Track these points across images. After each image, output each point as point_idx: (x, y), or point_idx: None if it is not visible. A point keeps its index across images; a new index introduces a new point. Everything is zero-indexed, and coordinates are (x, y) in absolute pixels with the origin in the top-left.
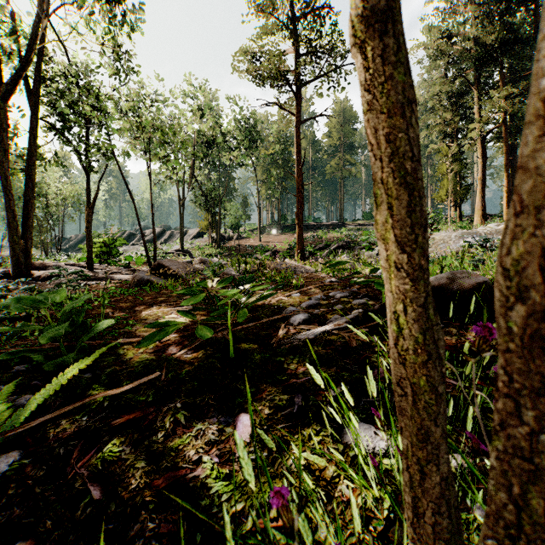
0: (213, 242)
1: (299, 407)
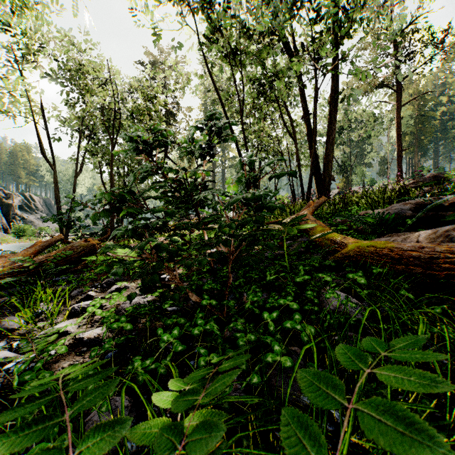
0: None
1: None
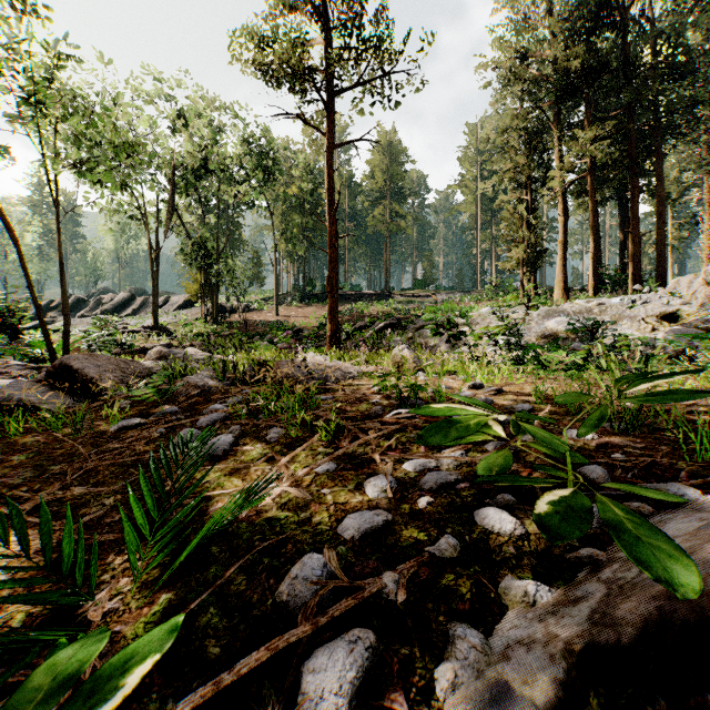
0: (208, 315)
1: None
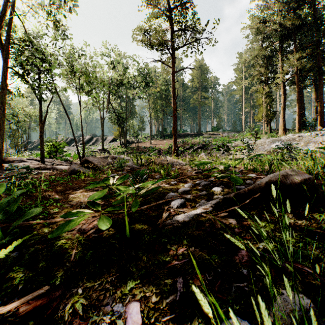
0: (122, 144)
1: (181, 294)
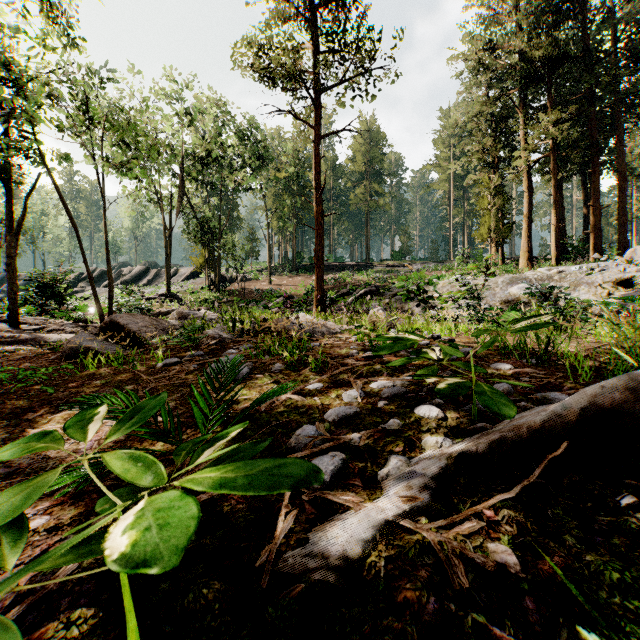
0: (211, 284)
1: None
